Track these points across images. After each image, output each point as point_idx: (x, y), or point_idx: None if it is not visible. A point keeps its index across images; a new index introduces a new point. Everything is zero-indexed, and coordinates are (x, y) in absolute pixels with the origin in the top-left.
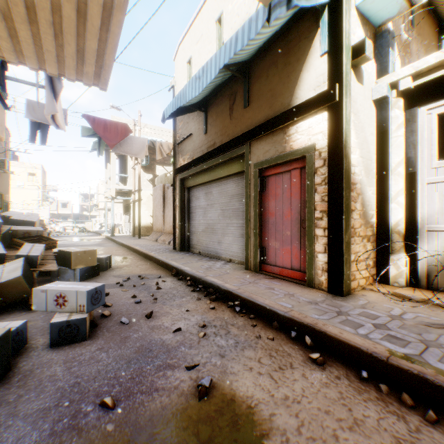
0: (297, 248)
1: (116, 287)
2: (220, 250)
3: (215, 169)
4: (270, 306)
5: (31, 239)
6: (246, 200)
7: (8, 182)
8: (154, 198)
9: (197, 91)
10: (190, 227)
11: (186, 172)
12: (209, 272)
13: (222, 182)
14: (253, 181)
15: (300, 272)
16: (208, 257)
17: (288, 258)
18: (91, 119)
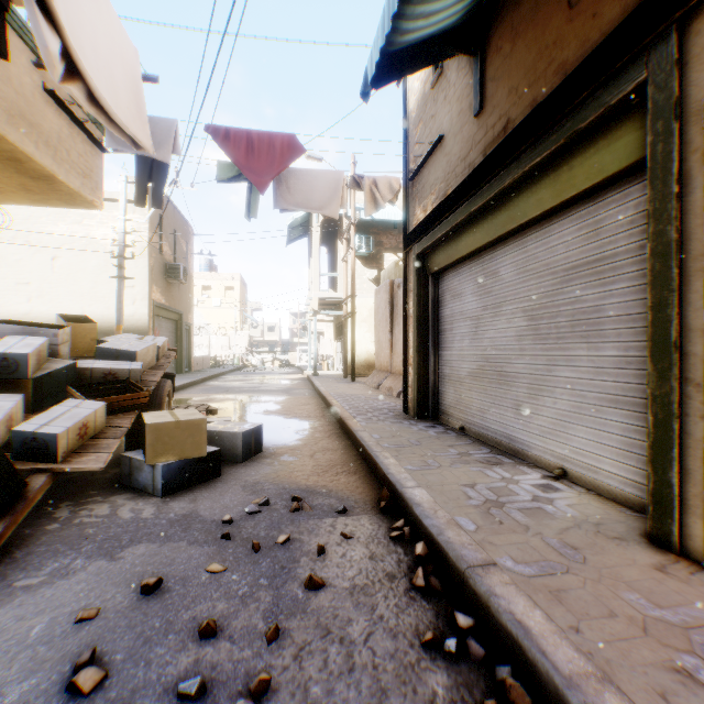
0: None
1: (209, 541)
2: (522, 434)
3: (508, 202)
4: None
5: (107, 388)
6: (655, 265)
7: (189, 297)
8: (376, 309)
9: None
10: (439, 366)
11: (429, 235)
12: (498, 534)
13: (530, 238)
14: (702, 177)
15: None
16: (486, 448)
17: None
18: (220, 134)
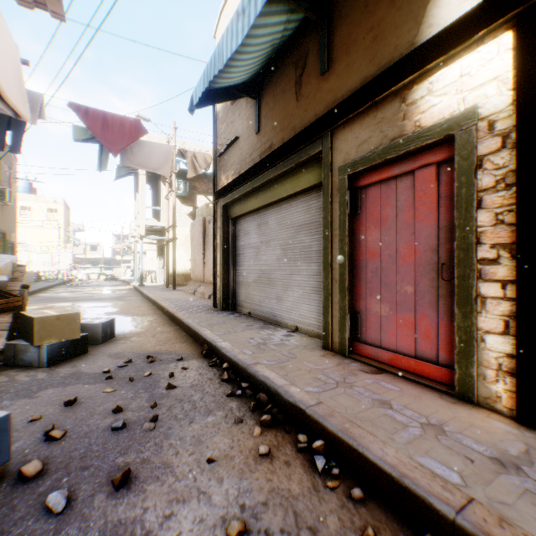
0: (430, 319)
1: (99, 381)
2: (280, 312)
3: (272, 186)
4: (404, 477)
5: None
6: (325, 230)
7: (14, 218)
8: (192, 237)
9: (239, 38)
10: (236, 276)
11: (230, 195)
12: (262, 353)
13: (283, 207)
14: (337, 197)
15: (437, 367)
16: (262, 322)
17: (409, 336)
18: (82, 111)
